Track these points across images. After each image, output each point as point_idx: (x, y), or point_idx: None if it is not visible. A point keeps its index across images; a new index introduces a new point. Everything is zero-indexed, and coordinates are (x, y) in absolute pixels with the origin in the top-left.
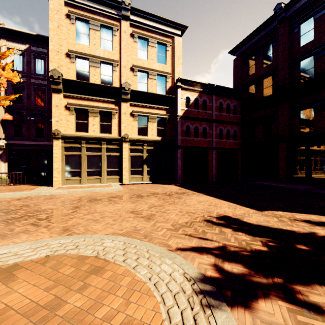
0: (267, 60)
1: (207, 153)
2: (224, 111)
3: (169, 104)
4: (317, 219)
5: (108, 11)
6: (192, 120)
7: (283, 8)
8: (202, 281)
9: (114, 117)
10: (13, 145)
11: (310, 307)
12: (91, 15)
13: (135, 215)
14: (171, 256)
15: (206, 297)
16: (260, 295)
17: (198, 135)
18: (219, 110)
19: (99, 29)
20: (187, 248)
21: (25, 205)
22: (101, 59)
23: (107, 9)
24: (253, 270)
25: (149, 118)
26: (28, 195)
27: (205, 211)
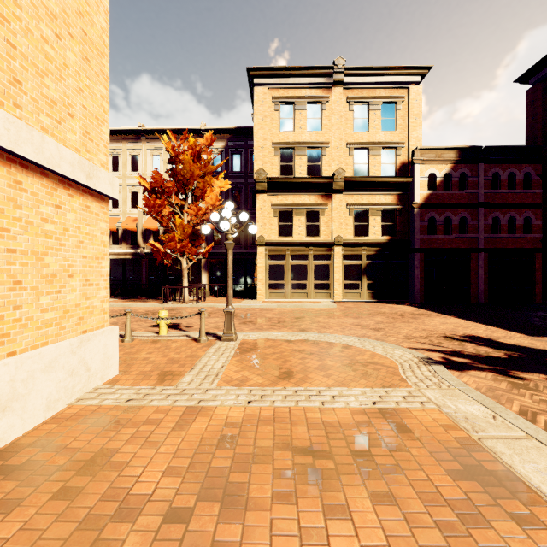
0: None
1: (468, 257)
2: (503, 186)
3: (401, 188)
4: None
5: (316, 83)
6: (439, 207)
7: None
8: (428, 359)
9: (323, 215)
10: (213, 254)
11: (514, 377)
12: (296, 94)
13: (362, 327)
14: (402, 348)
15: (429, 362)
16: (475, 369)
17: (450, 230)
18: (493, 186)
19: (306, 108)
20: (418, 348)
21: (249, 313)
22: (308, 144)
23: (315, 81)
24: (479, 362)
25: (369, 211)
26: (241, 306)
27: (448, 331)
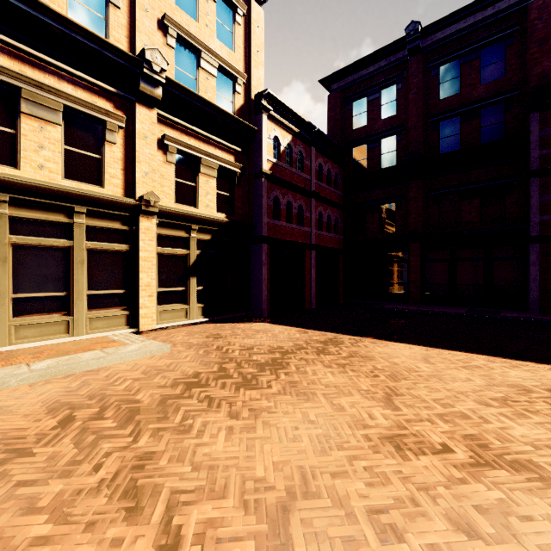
0: (387, 108)
1: (302, 254)
2: (325, 181)
3: (241, 144)
4: None
5: None
6: (283, 186)
7: (419, 31)
8: None
9: (112, 140)
10: None
11: None
12: None
13: (445, 459)
14: None
15: None
16: None
17: (290, 218)
18: (317, 177)
19: None
20: None
21: None
22: None
23: None
24: None
25: (201, 163)
26: None
27: (510, 388)
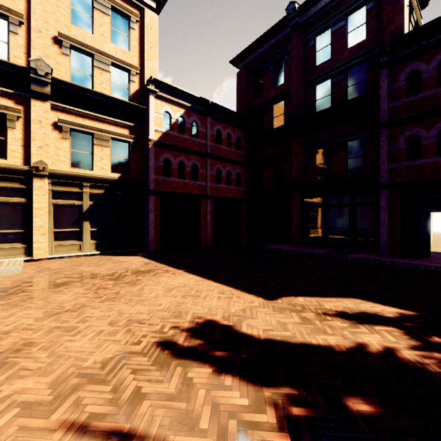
0: (278, 79)
1: (199, 203)
2: (224, 143)
3: (136, 120)
4: (354, 308)
5: None
6: (174, 150)
7: (297, 9)
8: None
9: (13, 126)
10: None
11: None
12: None
13: None
14: None
15: None
16: None
17: (184, 175)
18: (217, 141)
19: None
20: None
21: None
22: None
23: None
24: None
25: (94, 137)
26: None
27: (171, 313)
